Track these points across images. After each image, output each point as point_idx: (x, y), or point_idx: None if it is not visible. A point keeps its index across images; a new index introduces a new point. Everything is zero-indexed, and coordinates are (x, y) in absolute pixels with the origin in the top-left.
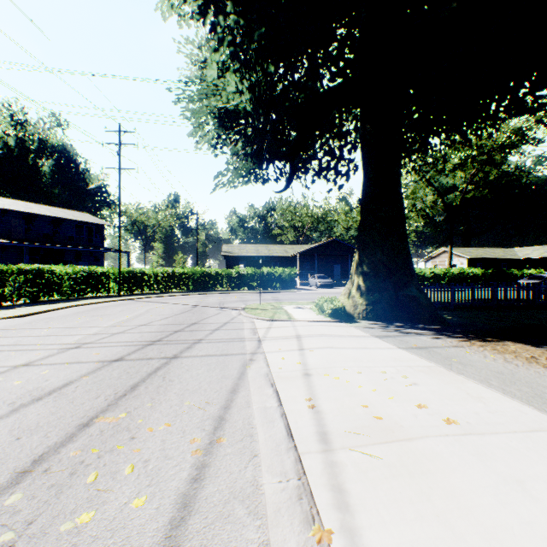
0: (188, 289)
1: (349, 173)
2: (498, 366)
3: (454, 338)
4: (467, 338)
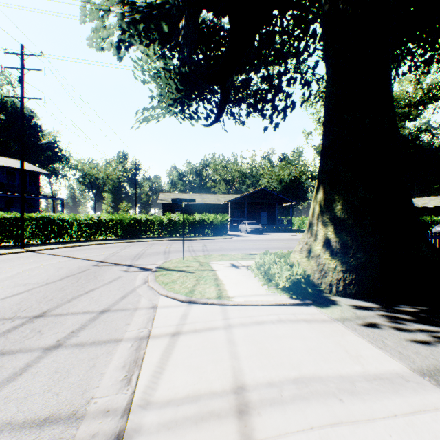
0: (116, 236)
1: (285, 111)
2: None
3: None
4: None
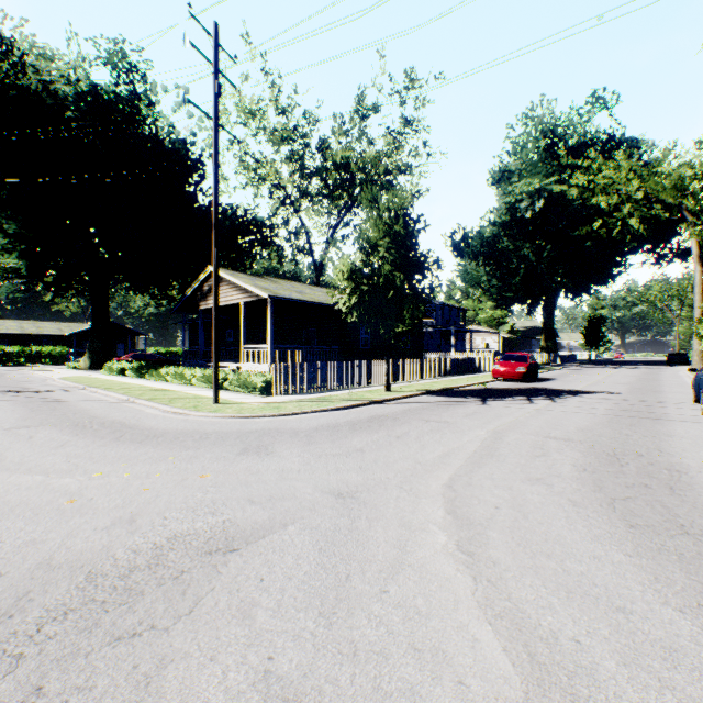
0: None
1: None
2: None
3: None
4: None
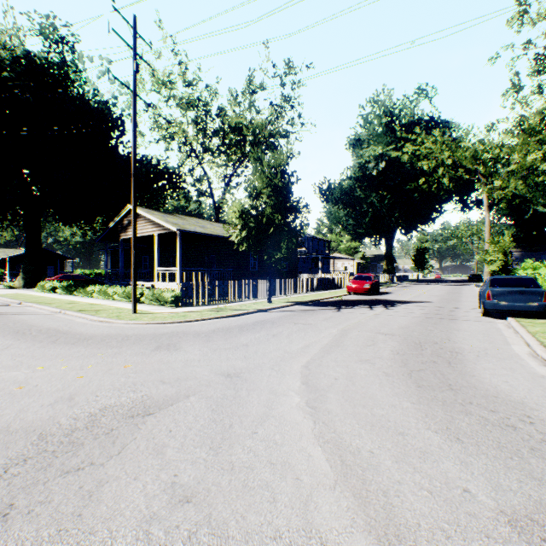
0: None
1: None
2: None
3: None
4: None
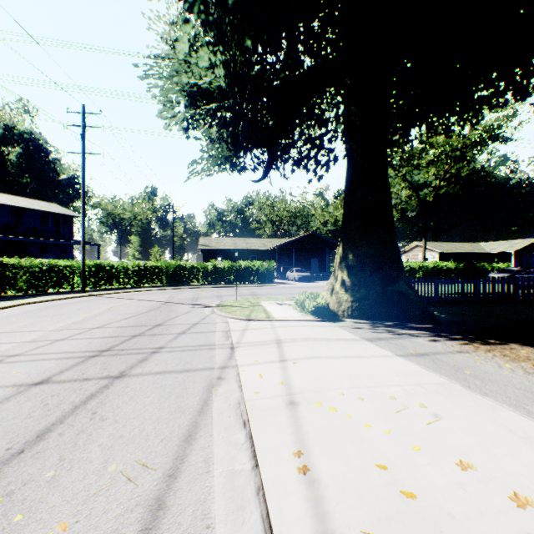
0: (161, 283)
1: (328, 164)
2: (522, 380)
3: (453, 341)
4: (467, 341)
